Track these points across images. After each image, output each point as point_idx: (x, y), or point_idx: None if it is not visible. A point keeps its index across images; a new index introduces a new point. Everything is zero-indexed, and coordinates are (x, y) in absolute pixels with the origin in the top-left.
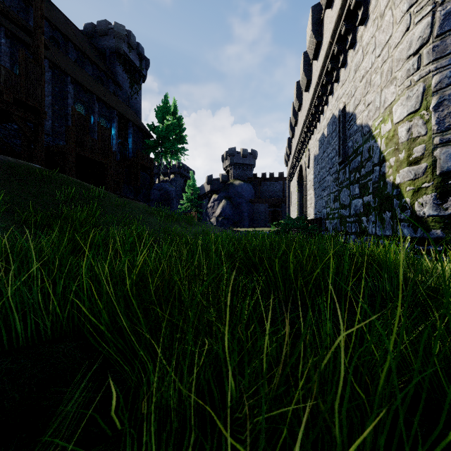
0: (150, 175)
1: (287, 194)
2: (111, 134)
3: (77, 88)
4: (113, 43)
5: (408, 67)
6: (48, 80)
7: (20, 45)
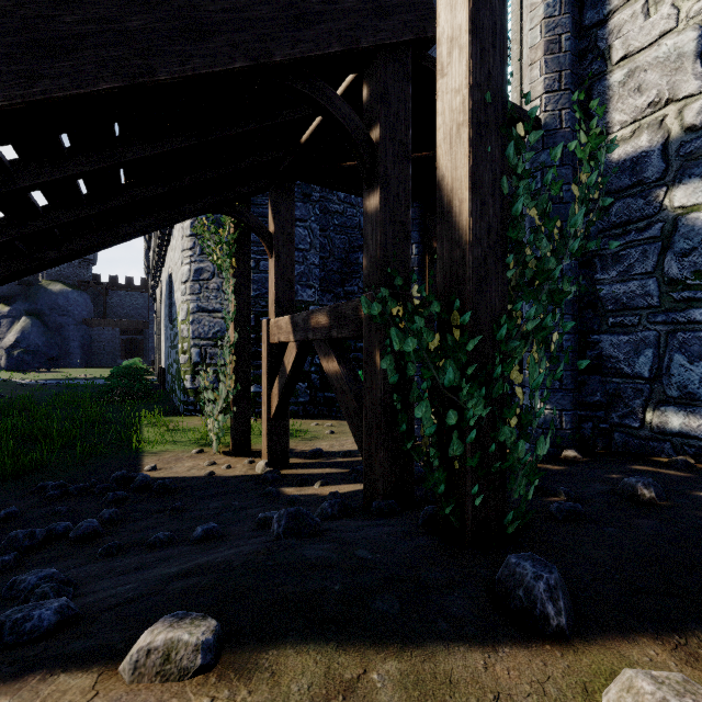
0: None
1: (151, 319)
2: None
3: None
4: None
5: (183, 289)
6: None
7: None
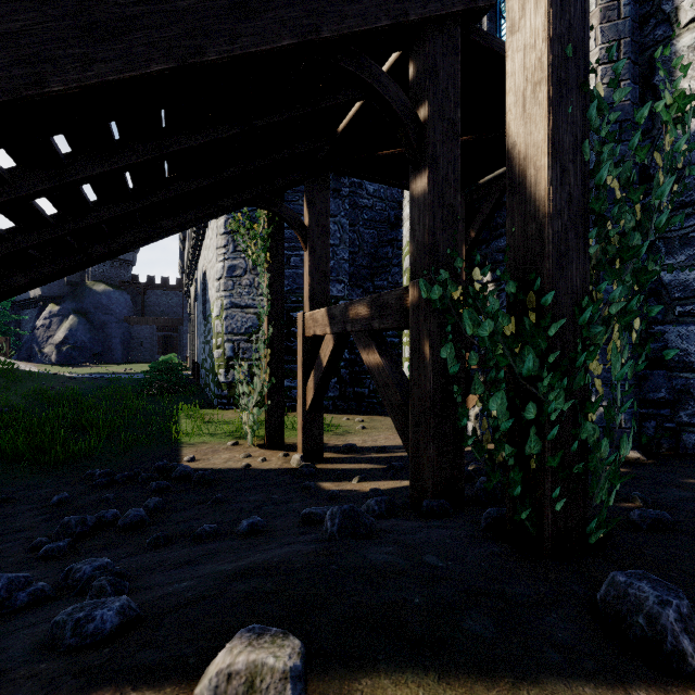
0: None
1: (185, 316)
2: None
3: None
4: None
5: (216, 286)
6: None
7: None
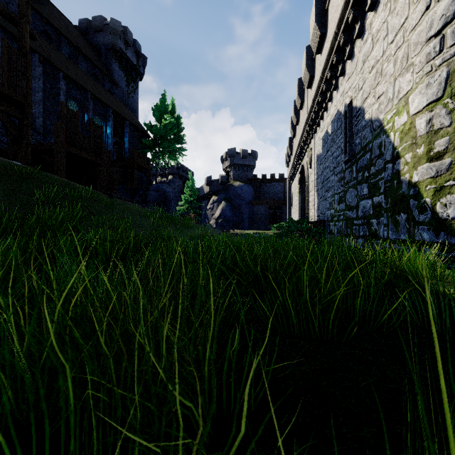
0: (147, 175)
1: (288, 196)
2: (106, 133)
3: (70, 84)
4: (108, 39)
5: (428, 50)
6: (39, 75)
7: (8, 38)
